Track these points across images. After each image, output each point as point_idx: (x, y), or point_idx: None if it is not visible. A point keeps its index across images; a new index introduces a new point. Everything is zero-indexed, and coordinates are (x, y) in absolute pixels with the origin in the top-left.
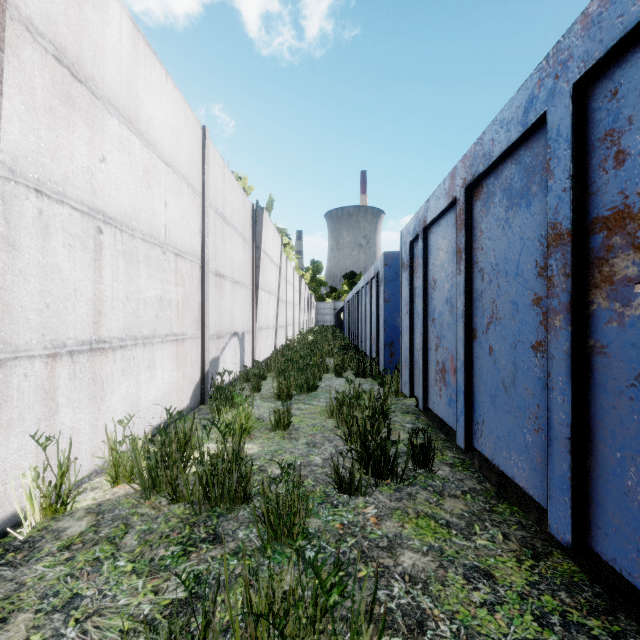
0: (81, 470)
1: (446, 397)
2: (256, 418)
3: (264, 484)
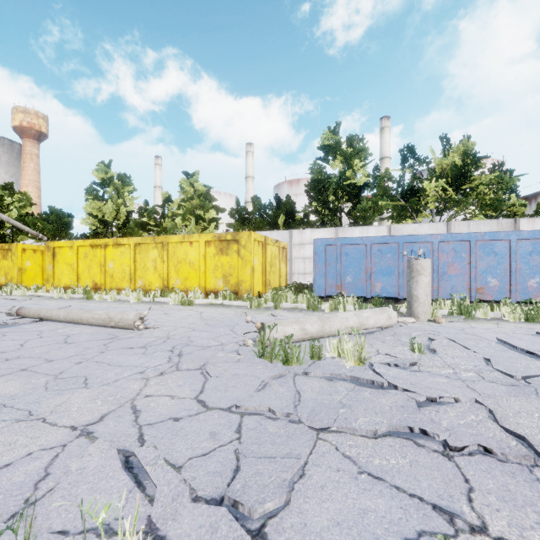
0: None
1: None
2: None
3: None
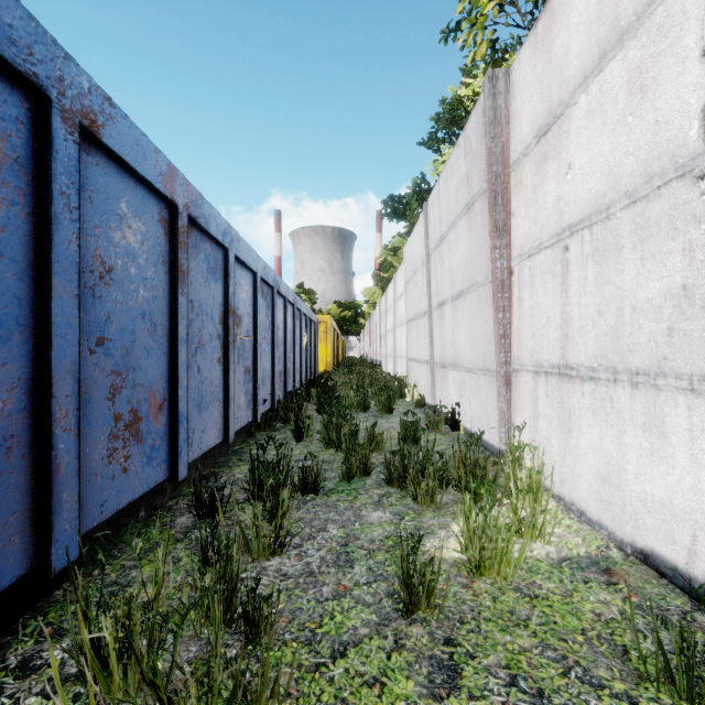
0: (553, 484)
1: (143, 456)
2: (557, 701)
3: (369, 448)
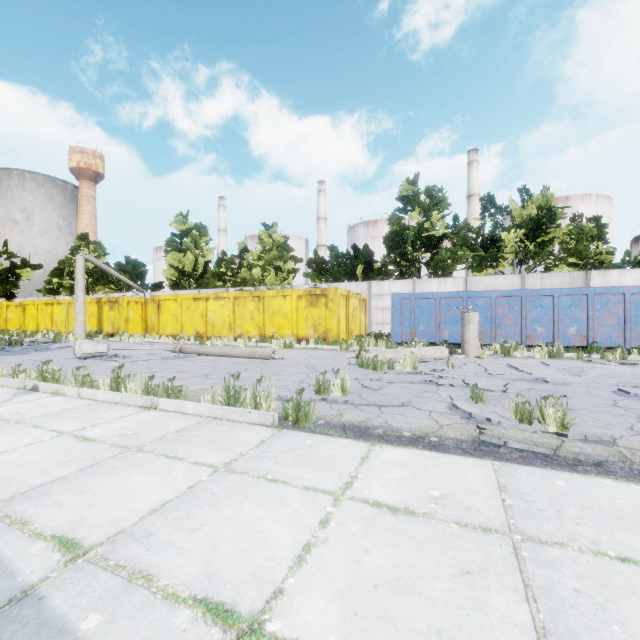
0: None
1: None
2: None
3: None
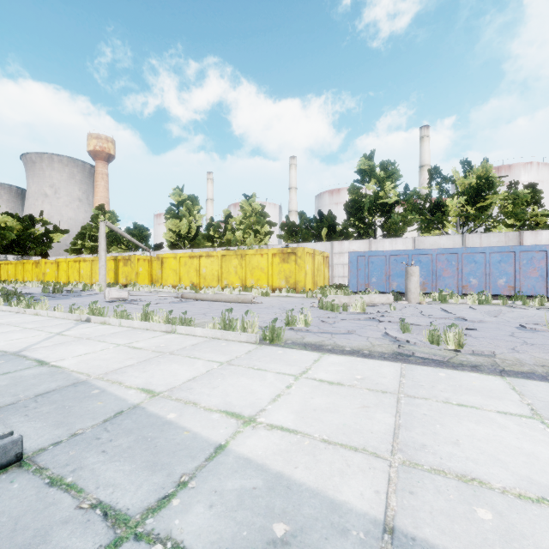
0: None
1: None
2: None
3: None
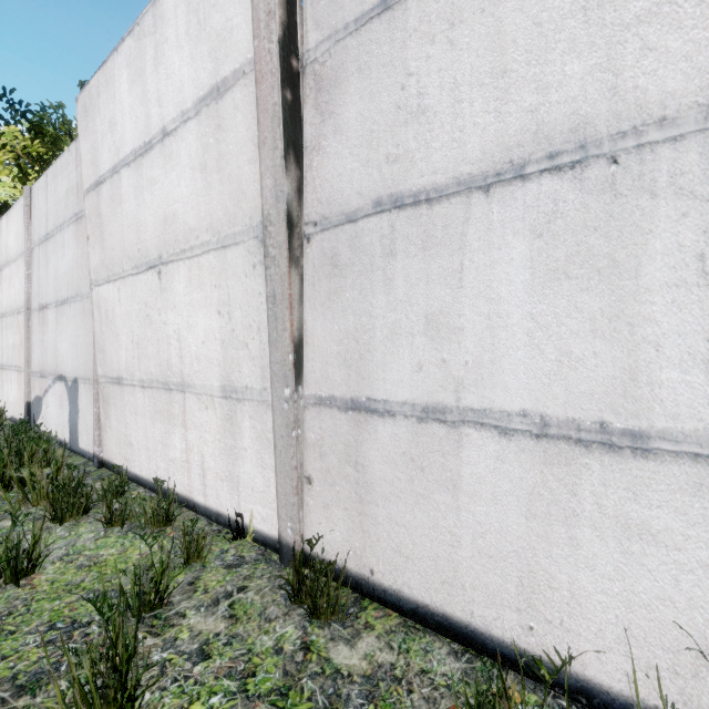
0: None
1: None
2: None
3: None
